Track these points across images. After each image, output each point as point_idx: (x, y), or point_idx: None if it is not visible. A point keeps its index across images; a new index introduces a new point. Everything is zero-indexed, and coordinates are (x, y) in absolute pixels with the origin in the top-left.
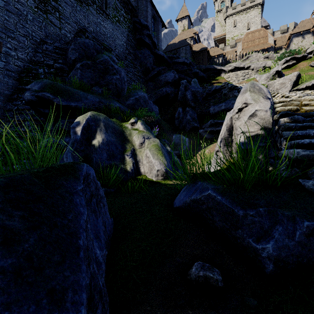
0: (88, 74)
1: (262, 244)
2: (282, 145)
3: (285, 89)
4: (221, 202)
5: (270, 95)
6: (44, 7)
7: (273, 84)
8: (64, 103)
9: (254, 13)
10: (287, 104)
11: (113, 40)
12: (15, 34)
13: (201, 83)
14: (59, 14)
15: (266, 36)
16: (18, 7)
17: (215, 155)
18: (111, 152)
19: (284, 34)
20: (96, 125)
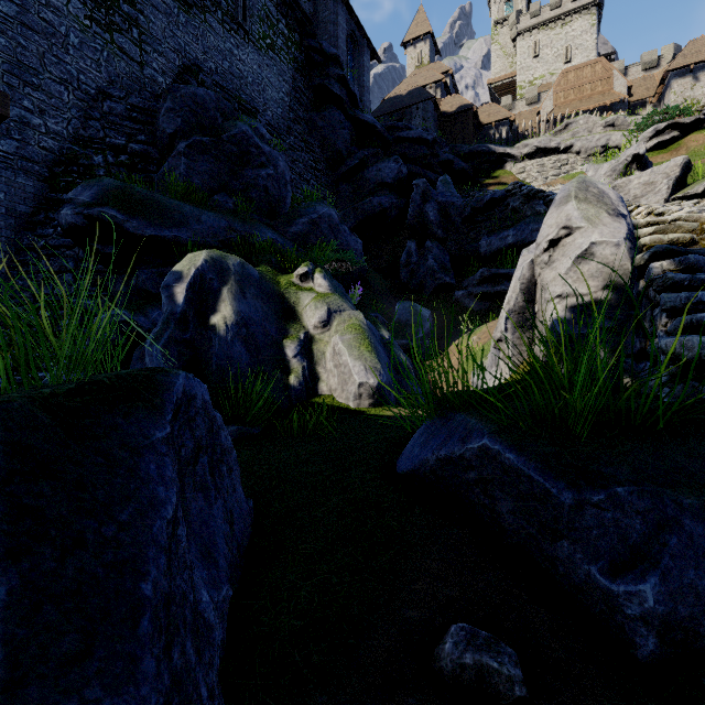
0: (203, 167)
1: (625, 581)
2: (657, 326)
3: (656, 197)
4: (514, 468)
5: (626, 209)
6: (105, 17)
7: (627, 185)
8: (147, 231)
9: (582, 25)
10: (667, 229)
11: (261, 90)
12: (41, 78)
13: (461, 184)
14: (138, 33)
15: (609, 76)
16: (49, 18)
17: (494, 349)
18: (253, 343)
19: (651, 71)
20: (220, 280)
